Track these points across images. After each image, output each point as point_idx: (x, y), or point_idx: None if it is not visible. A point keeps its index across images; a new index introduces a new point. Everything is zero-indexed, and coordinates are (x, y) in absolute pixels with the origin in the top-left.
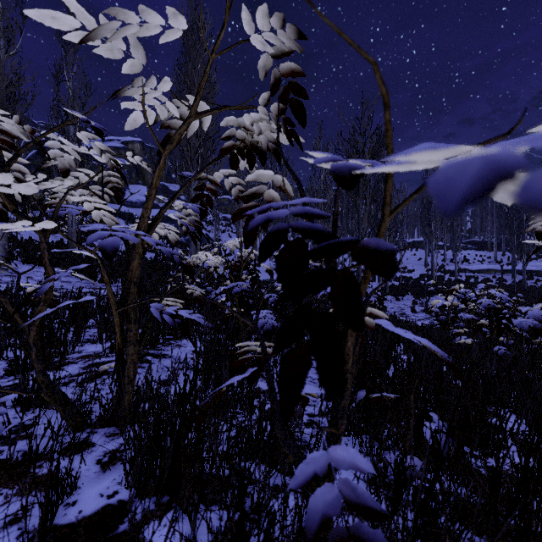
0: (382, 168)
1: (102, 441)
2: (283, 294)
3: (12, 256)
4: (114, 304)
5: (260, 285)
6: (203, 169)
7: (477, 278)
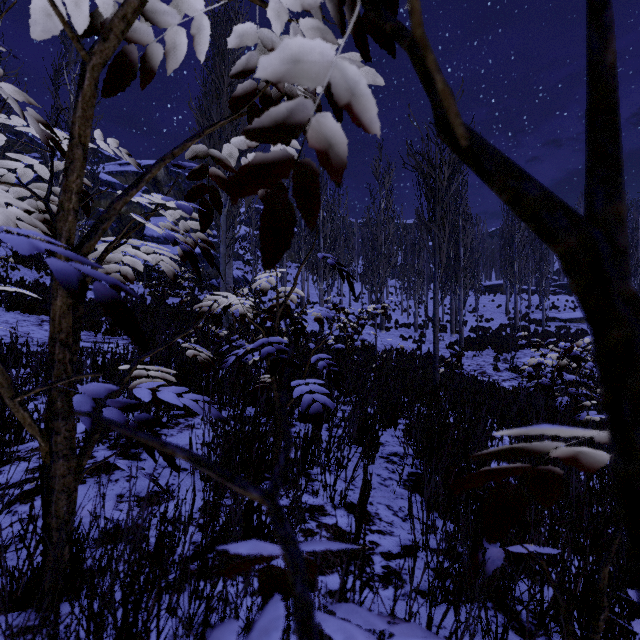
0: None
1: None
2: None
3: None
4: (6, 387)
5: (307, 338)
6: (199, 135)
7: (569, 328)
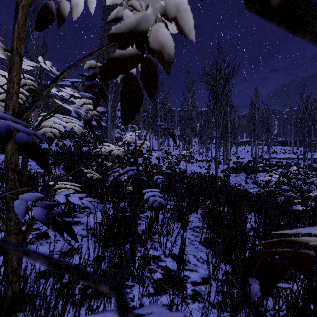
0: None
1: None
2: None
3: None
4: None
5: (152, 167)
6: (91, 54)
7: (282, 162)
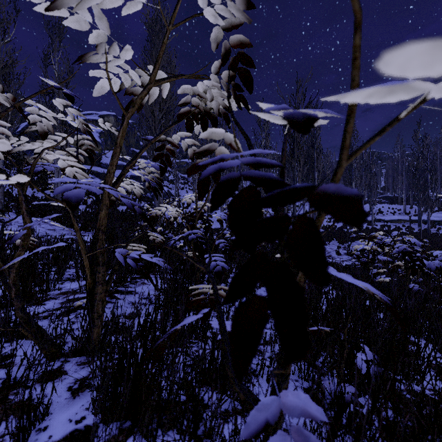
0: (354, 96)
1: (73, 369)
2: (235, 242)
3: (7, 208)
4: (84, 249)
5: (212, 233)
6: (163, 132)
7: (389, 226)
